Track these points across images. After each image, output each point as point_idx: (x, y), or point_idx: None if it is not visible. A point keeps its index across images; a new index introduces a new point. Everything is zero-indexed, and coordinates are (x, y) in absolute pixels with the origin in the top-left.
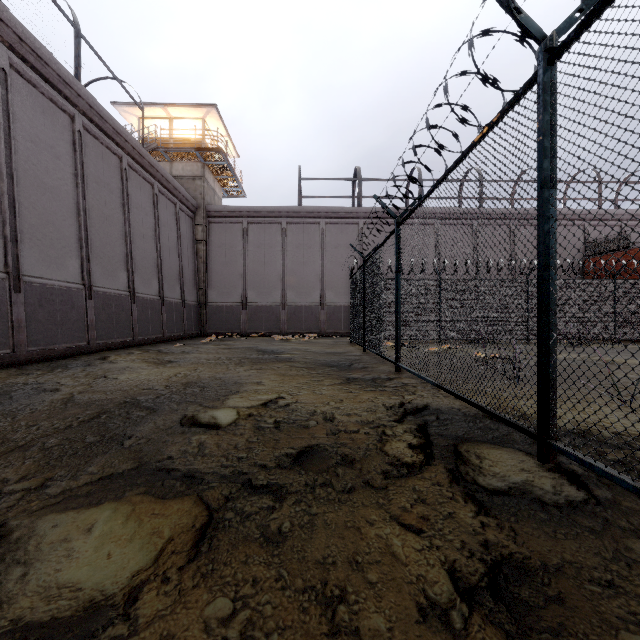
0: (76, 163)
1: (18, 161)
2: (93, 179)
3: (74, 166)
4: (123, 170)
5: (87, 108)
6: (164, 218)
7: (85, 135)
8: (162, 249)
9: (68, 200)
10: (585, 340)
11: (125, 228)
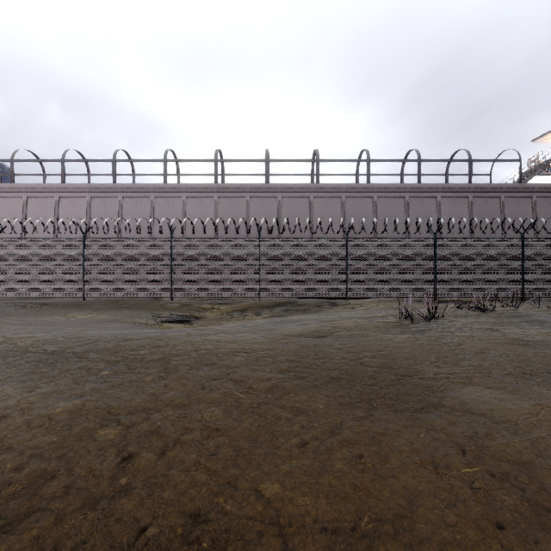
0: (469, 215)
1: (443, 226)
2: (479, 216)
3: (468, 216)
4: (500, 203)
5: (474, 190)
6: (545, 212)
7: (475, 200)
8: (541, 233)
9: (464, 231)
10: (427, 281)
11: (501, 231)
